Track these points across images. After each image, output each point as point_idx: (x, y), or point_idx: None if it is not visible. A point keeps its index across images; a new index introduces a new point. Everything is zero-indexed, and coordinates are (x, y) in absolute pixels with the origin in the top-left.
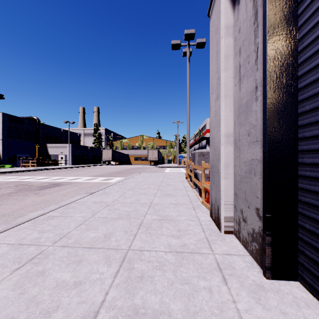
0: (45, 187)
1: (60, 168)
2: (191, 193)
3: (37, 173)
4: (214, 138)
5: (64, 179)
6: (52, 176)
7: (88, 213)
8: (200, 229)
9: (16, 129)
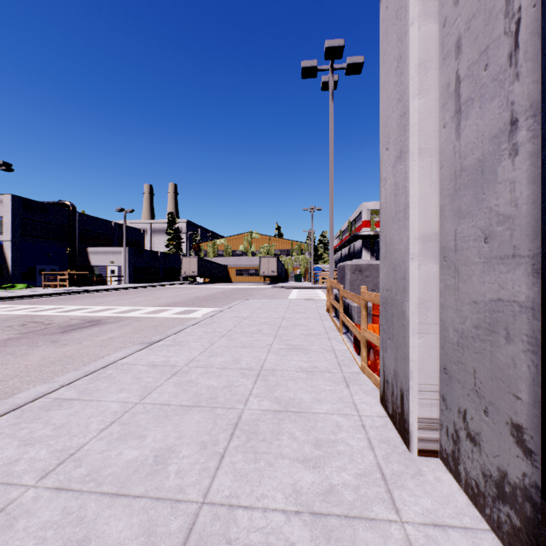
0: (73, 328)
1: (108, 290)
2: (338, 344)
3: (67, 298)
4: (392, 242)
5: (110, 311)
6: (90, 305)
7: (135, 391)
8: (362, 439)
9: (35, 222)
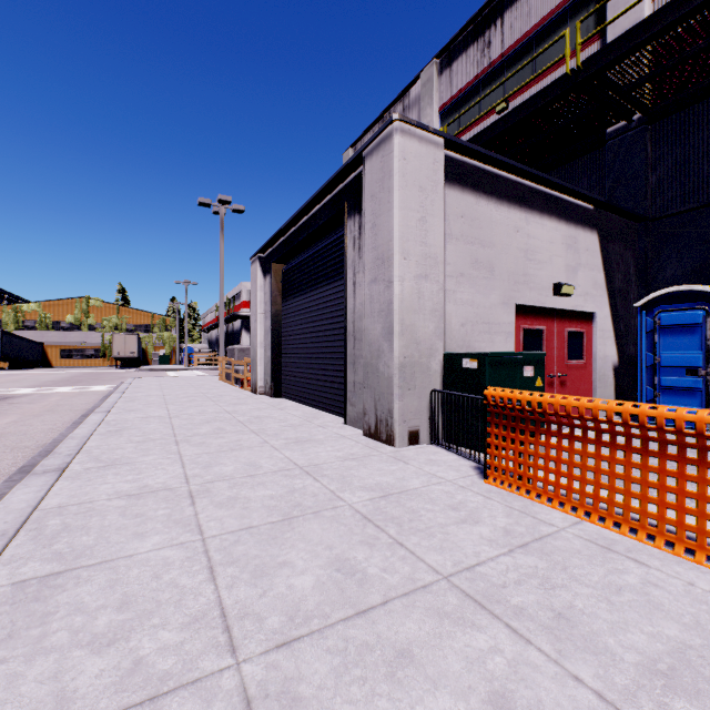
0: None
1: None
2: (233, 387)
3: None
4: (254, 343)
5: None
6: None
7: (157, 398)
8: (246, 395)
9: None
